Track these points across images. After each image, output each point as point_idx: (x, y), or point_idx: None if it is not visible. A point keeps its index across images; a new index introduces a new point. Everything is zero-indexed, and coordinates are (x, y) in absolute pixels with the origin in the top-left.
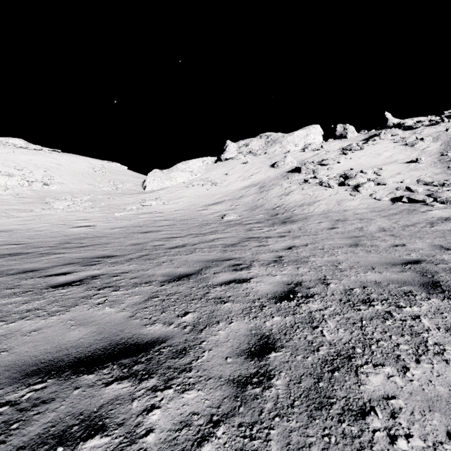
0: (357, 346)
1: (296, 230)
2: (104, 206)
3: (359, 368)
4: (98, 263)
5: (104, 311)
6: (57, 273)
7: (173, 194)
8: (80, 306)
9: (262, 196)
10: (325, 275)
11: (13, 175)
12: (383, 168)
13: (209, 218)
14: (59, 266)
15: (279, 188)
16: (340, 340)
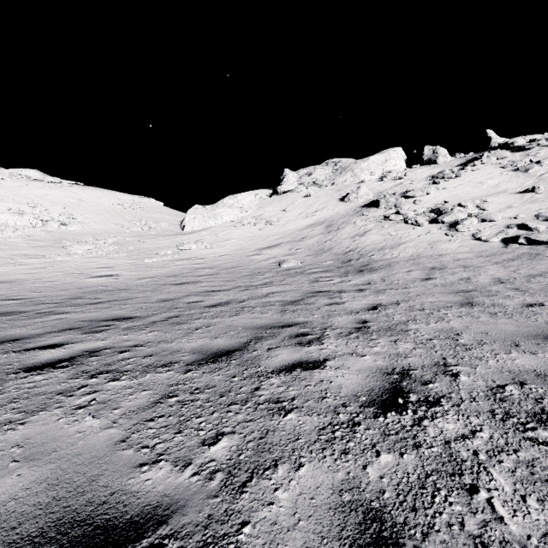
0: None
1: (378, 282)
2: (133, 250)
3: None
4: (107, 328)
5: (82, 424)
6: (45, 344)
7: (218, 235)
8: (48, 411)
9: (330, 238)
10: (443, 357)
11: (25, 213)
12: (488, 200)
13: (263, 265)
14: (53, 332)
15: (351, 227)
16: (544, 537)
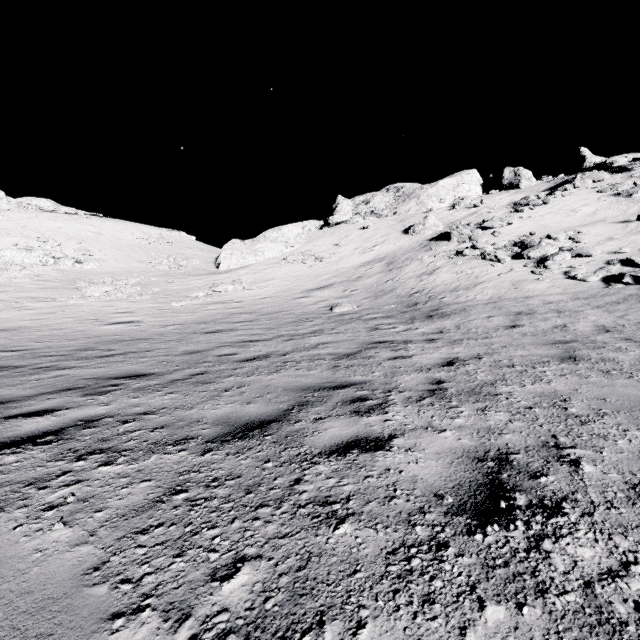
0: None
1: (452, 330)
2: (158, 292)
3: None
4: (114, 389)
5: (45, 537)
6: (32, 410)
7: (259, 274)
8: (6, 513)
9: (392, 277)
10: (553, 434)
11: (34, 248)
12: (584, 231)
13: (311, 309)
14: (47, 393)
15: (417, 264)
16: None
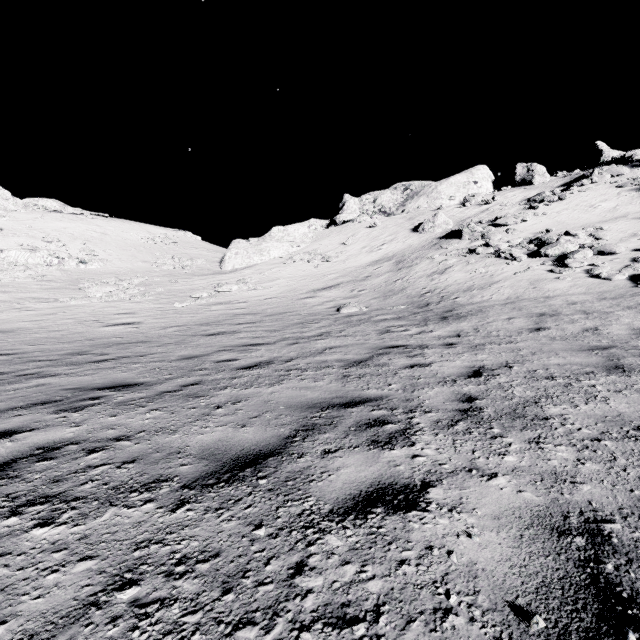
0: None
1: (470, 333)
2: (162, 292)
3: None
4: (93, 403)
5: None
6: None
7: (264, 274)
8: None
9: (401, 276)
10: None
11: (38, 249)
12: (605, 228)
13: (317, 310)
14: (17, 408)
15: (428, 263)
16: None
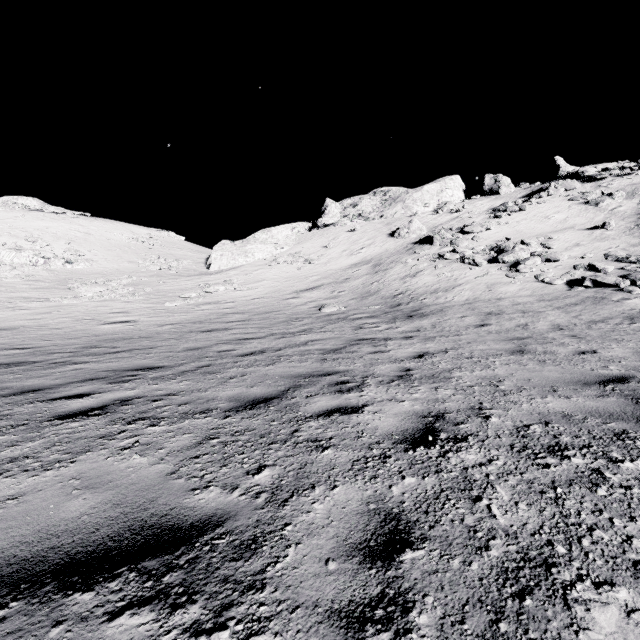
0: (556, 540)
1: (428, 328)
2: (151, 292)
3: (568, 591)
4: (134, 378)
5: (131, 461)
6: (70, 394)
7: (249, 275)
8: (95, 452)
9: (377, 279)
10: (480, 402)
11: (23, 248)
12: (554, 237)
13: (301, 310)
14: (76, 382)
15: (402, 267)
16: (522, 525)
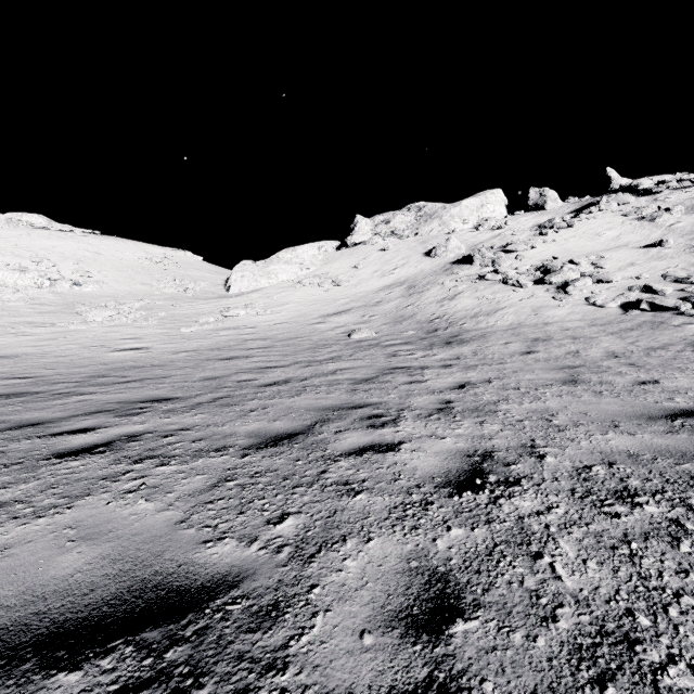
0: (637, 608)
1: (469, 356)
2: (165, 317)
3: (659, 676)
4: (144, 411)
5: (135, 507)
6: (73, 428)
7: (273, 298)
8: (95, 496)
9: (412, 302)
10: (532, 439)
11: (27, 269)
12: (606, 256)
13: (328, 335)
14: (80, 415)
15: (439, 289)
16: (594, 589)
